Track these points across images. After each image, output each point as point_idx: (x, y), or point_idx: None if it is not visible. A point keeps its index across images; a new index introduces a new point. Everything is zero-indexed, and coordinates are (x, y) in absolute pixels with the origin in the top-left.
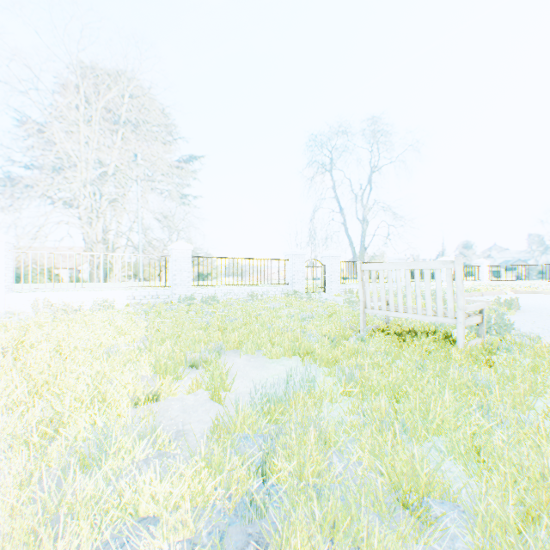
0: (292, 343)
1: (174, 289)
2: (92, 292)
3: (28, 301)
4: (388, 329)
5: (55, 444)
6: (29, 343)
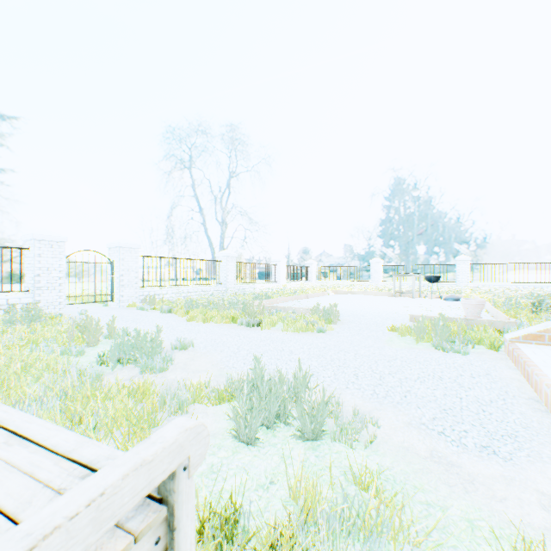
0: None
1: None
2: None
3: None
4: None
5: None
6: None
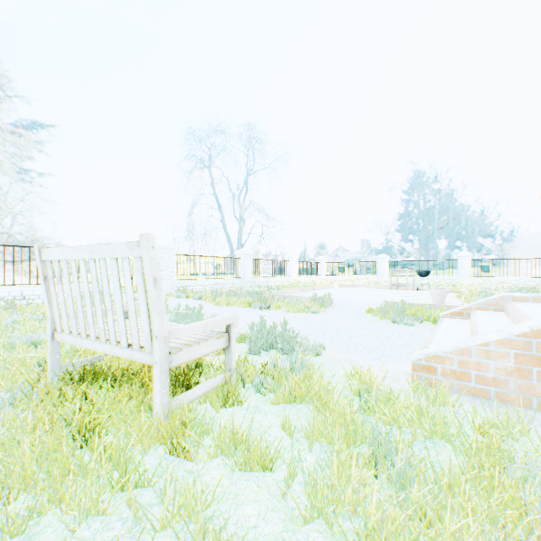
0: None
1: None
2: None
3: None
4: (95, 367)
5: None
6: None
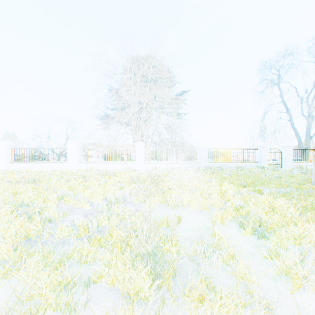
0: (278, 183)
1: (200, 163)
2: (169, 164)
3: (150, 166)
4: None
5: (229, 193)
6: (178, 178)
